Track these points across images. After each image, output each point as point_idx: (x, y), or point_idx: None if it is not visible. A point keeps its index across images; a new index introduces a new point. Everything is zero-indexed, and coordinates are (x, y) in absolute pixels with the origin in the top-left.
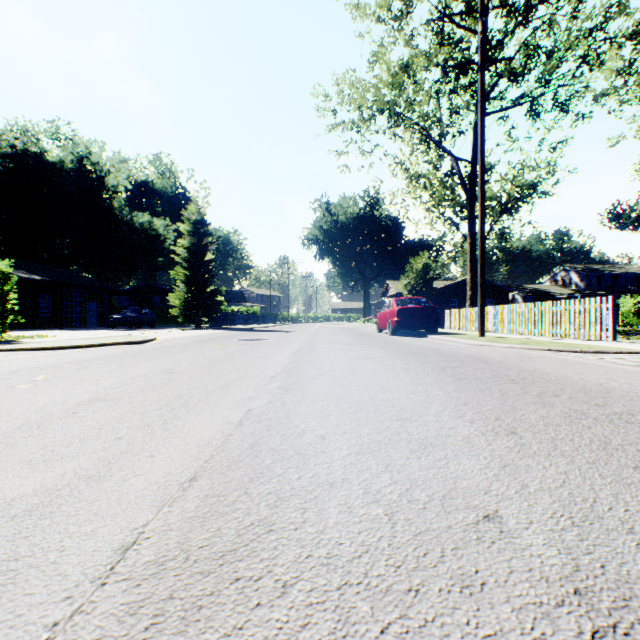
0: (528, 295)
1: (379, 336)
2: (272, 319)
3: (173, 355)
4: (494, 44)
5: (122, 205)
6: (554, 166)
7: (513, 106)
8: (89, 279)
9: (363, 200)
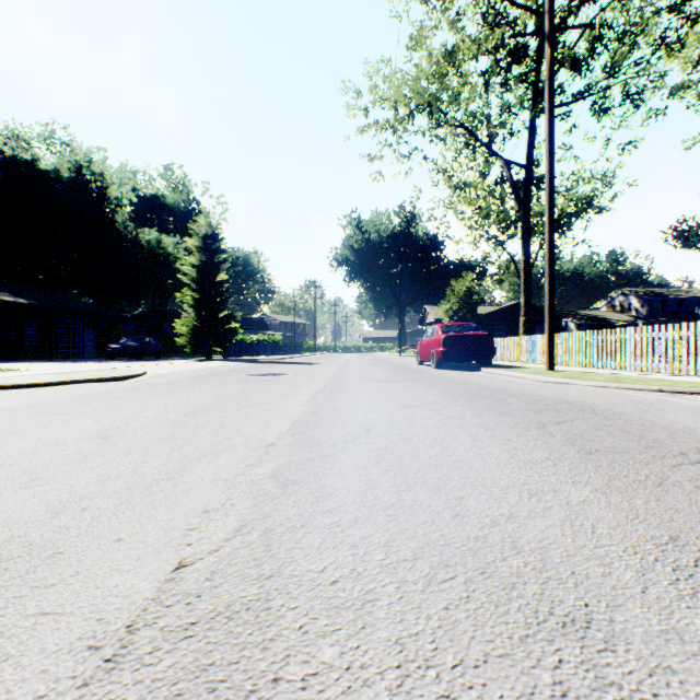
0: (583, 322)
1: (421, 370)
2: (296, 349)
3: (145, 399)
4: (556, 23)
5: (126, 220)
6: (612, 177)
7: (575, 100)
8: (87, 303)
9: (398, 216)
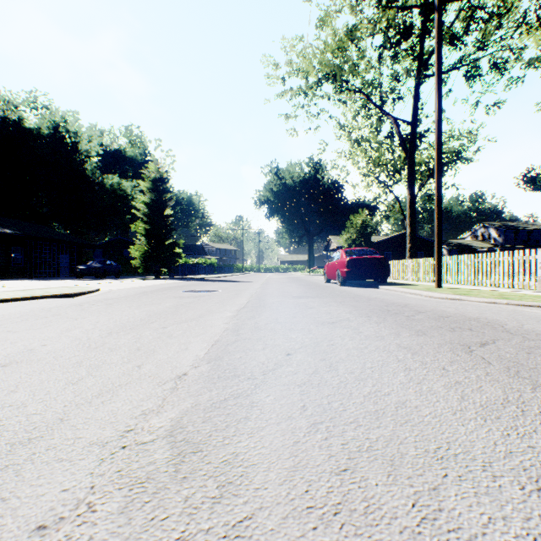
0: (453, 248)
1: (329, 286)
2: (228, 270)
3: (81, 316)
4: None
5: (94, 168)
6: (476, 135)
7: (452, 69)
8: (62, 233)
9: (308, 166)
